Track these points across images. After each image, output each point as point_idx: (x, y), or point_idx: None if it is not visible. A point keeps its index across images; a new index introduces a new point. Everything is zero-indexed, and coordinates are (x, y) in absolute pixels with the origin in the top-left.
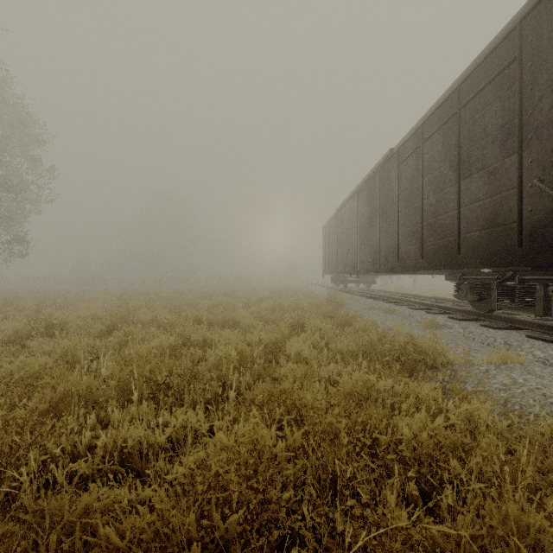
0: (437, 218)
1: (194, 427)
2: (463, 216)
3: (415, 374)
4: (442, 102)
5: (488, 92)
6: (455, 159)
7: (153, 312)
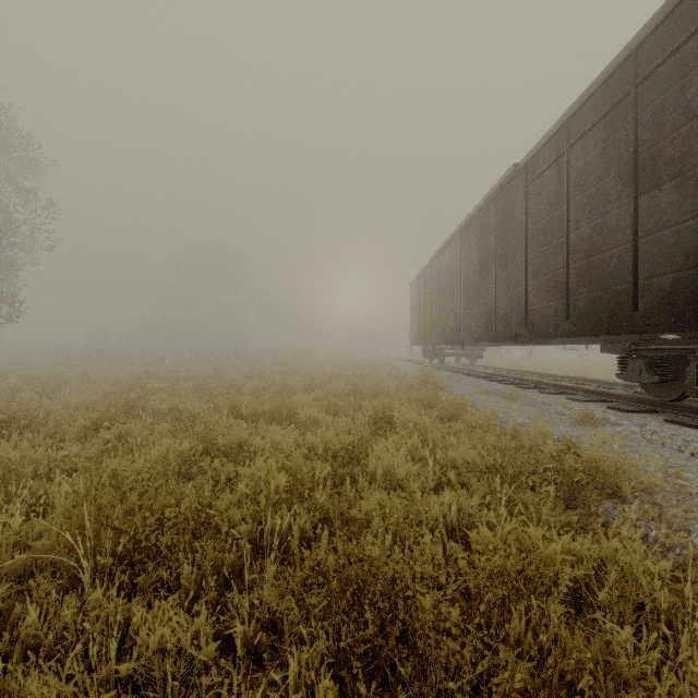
0: (594, 257)
1: (186, 652)
2: (643, 251)
3: (580, 505)
4: (604, 80)
5: (693, 47)
6: (628, 164)
7: (173, 398)
